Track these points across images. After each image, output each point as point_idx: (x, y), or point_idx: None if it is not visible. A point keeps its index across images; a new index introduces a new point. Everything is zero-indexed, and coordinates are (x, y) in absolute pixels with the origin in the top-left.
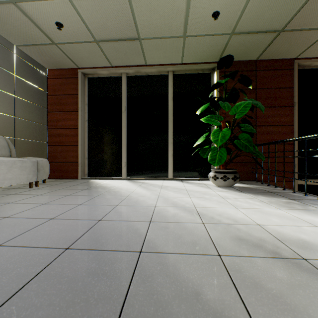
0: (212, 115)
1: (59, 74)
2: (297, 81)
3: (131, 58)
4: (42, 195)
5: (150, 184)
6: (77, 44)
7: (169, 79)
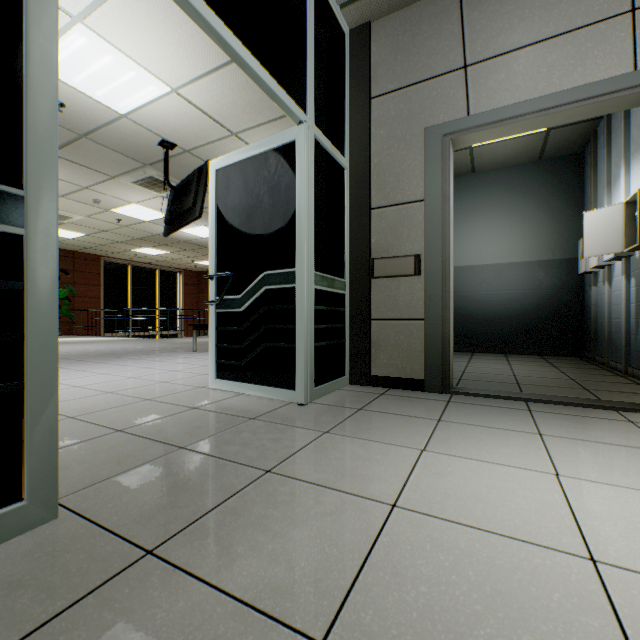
0: None
1: None
2: (105, 269)
3: None
4: None
5: None
6: None
7: None
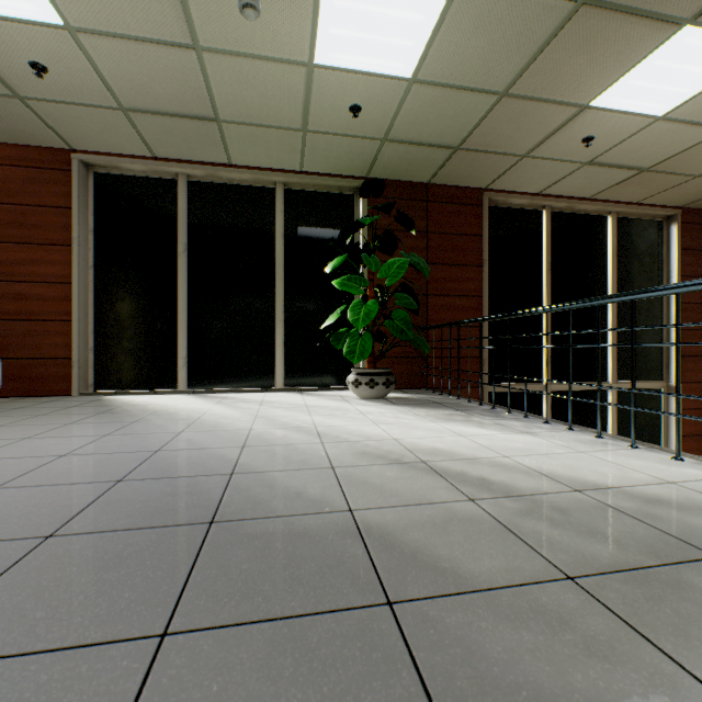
0: (352, 275)
1: (21, 156)
2: (489, 226)
3: (200, 150)
4: (6, 426)
5: (239, 399)
6: (77, 108)
7: (278, 197)
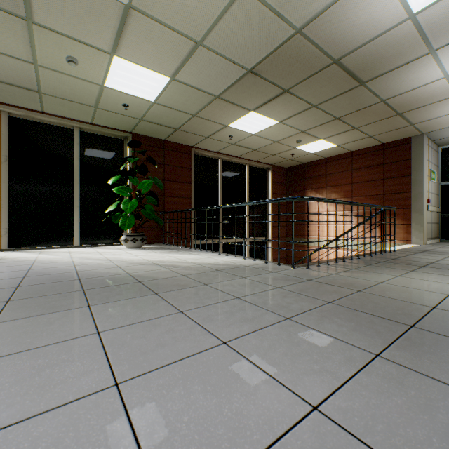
0: (124, 186)
1: None
2: (195, 164)
3: (22, 101)
4: None
5: (53, 251)
6: None
7: (76, 135)
